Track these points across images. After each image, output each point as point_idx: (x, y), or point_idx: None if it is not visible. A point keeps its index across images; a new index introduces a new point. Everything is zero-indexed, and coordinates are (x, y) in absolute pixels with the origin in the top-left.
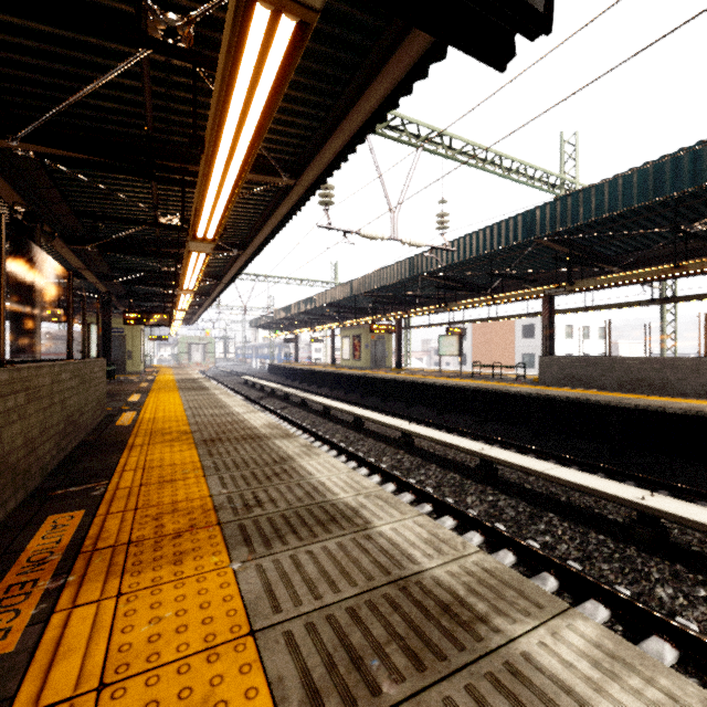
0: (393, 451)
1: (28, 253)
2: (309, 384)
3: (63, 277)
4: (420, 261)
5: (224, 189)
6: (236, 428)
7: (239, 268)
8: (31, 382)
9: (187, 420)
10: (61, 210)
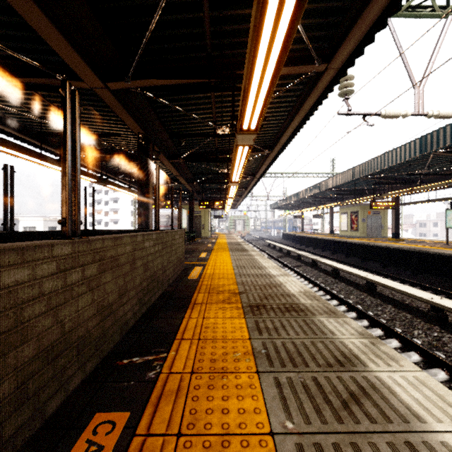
0: (424, 324)
1: (146, 164)
2: (314, 248)
3: (170, 182)
4: (435, 137)
5: (273, 51)
6: (276, 292)
7: (267, 165)
8: (107, 252)
9: (235, 278)
10: (163, 136)
